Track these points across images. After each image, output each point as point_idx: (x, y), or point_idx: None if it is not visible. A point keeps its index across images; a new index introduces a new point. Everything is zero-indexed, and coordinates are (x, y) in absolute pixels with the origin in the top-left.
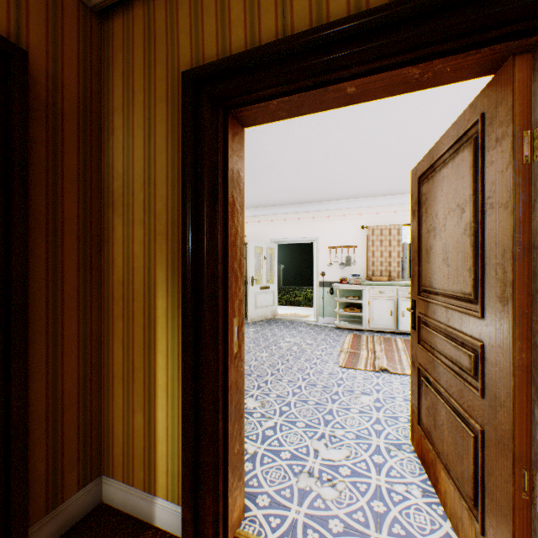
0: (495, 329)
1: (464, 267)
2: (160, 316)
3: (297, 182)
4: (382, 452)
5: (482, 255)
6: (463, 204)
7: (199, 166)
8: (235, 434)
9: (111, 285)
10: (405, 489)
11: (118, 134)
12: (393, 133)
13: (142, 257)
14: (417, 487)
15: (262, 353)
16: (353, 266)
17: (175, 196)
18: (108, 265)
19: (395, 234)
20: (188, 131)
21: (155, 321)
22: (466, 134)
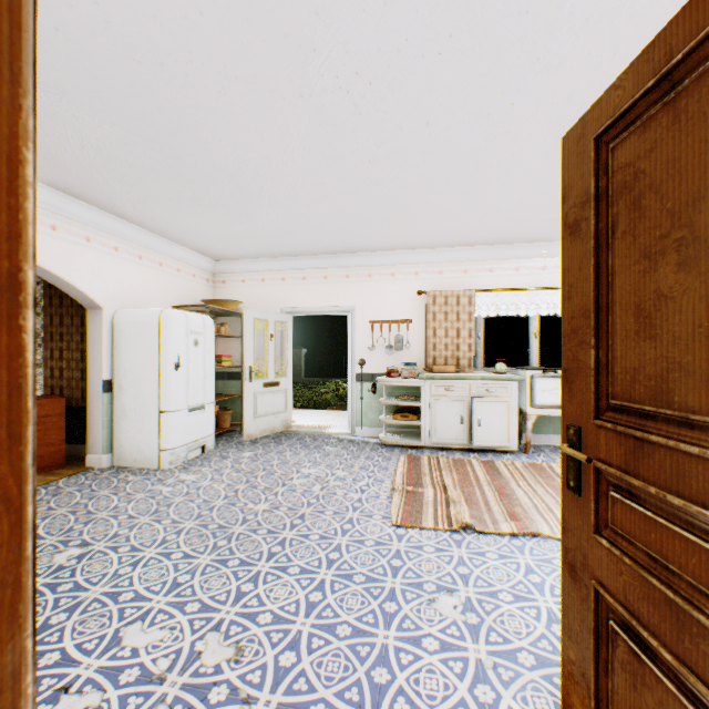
0: None
1: None
2: None
3: (321, 213)
4: None
5: None
6: None
7: None
8: None
9: None
10: None
11: None
12: (485, 118)
13: None
14: None
15: (258, 504)
16: (406, 351)
17: None
18: None
19: (466, 303)
20: None
21: None
22: None
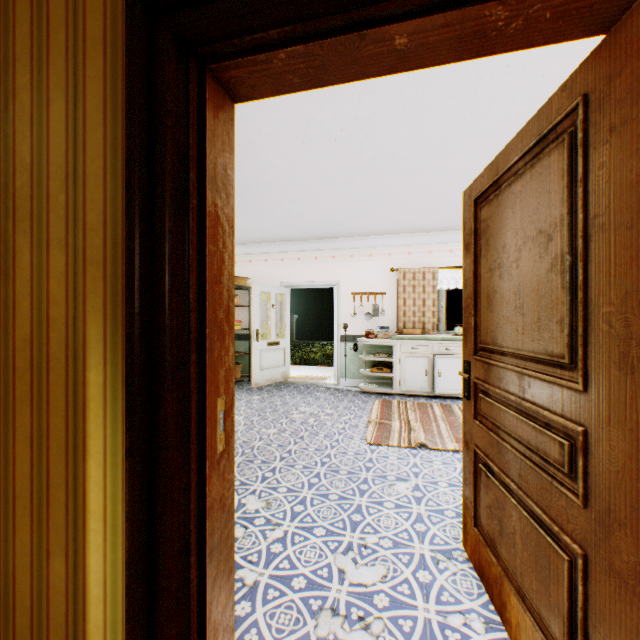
0: (609, 409)
1: (552, 318)
2: (94, 398)
3: (314, 211)
4: (428, 565)
5: (584, 301)
6: (550, 229)
7: (157, 150)
8: (220, 580)
9: (11, 347)
10: (463, 622)
11: (24, 98)
12: (434, 151)
13: (63, 301)
14: (478, 616)
15: (269, 429)
16: (381, 317)
17: (118, 200)
18: (7, 313)
19: (430, 278)
20: (137, 90)
21: (86, 406)
22: (554, 129)
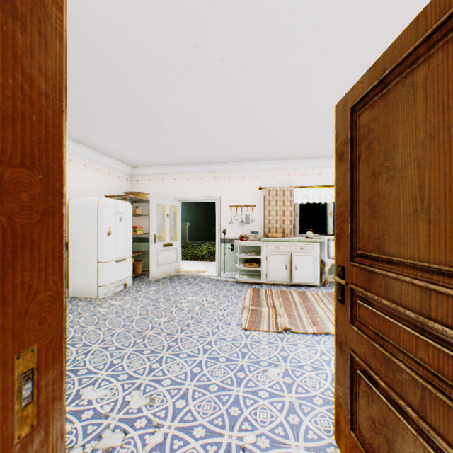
0: None
1: None
2: None
3: (199, 139)
4: None
5: None
6: None
7: None
8: None
9: None
10: None
11: None
12: (298, 86)
13: None
14: None
15: (161, 318)
16: (252, 224)
17: None
18: None
19: (288, 195)
20: None
21: None
22: None
